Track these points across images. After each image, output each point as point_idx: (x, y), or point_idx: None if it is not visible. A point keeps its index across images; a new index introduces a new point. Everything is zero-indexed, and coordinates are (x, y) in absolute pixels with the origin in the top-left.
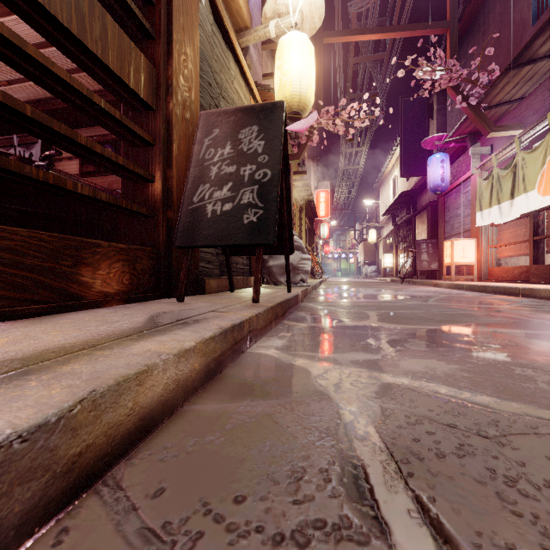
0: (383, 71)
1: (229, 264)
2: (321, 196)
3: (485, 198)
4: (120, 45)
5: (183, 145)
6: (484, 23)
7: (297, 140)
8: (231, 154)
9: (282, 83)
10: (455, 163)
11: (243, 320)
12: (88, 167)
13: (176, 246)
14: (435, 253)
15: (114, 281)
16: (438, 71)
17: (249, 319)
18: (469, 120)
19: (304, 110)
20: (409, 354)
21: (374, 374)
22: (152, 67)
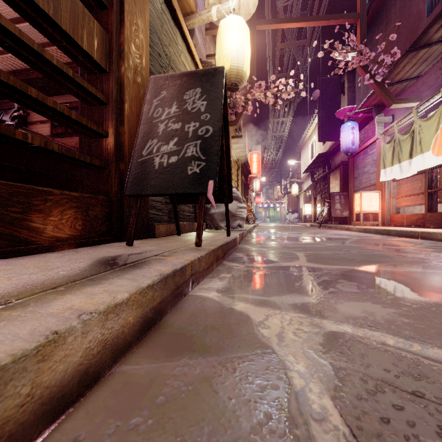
0: (304, 55)
1: (176, 211)
2: (254, 157)
3: (388, 158)
4: (73, 9)
5: (134, 106)
6: (386, 16)
7: (235, 109)
8: (177, 112)
9: (222, 59)
10: (362, 130)
11: (185, 264)
12: (57, 129)
13: (126, 194)
14: (346, 203)
15: (67, 226)
16: (350, 54)
17: (191, 263)
18: (375, 95)
19: (241, 82)
20: (343, 296)
21: (315, 320)
22: (105, 33)
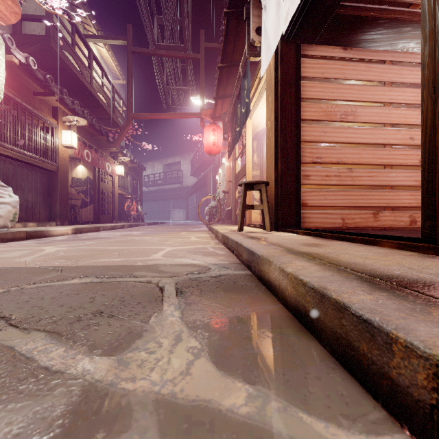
0: None
1: None
2: None
3: None
4: None
5: None
6: None
7: None
8: None
9: None
10: None
11: (389, 331)
12: None
13: None
14: None
15: None
16: None
17: None
18: None
19: None
20: None
21: (115, 373)
22: None
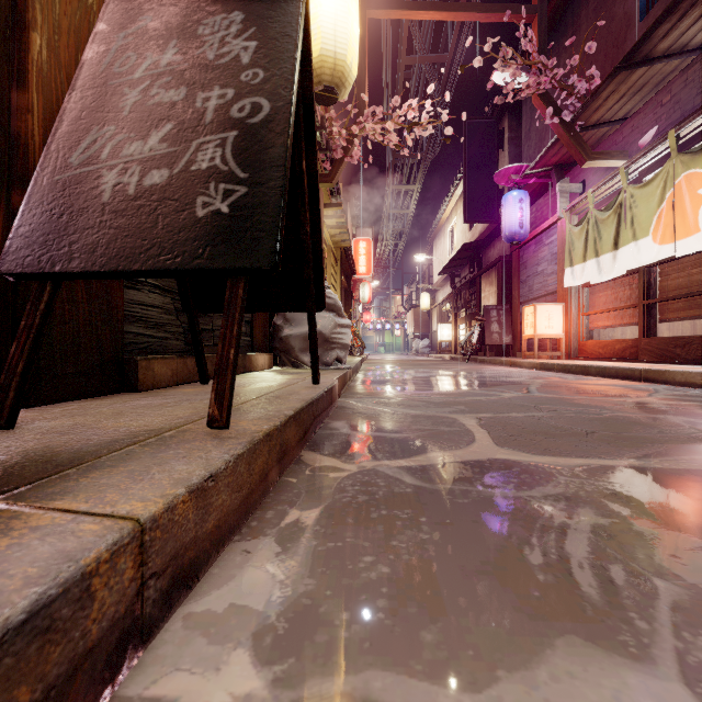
0: (443, 81)
1: (197, 329)
2: (361, 246)
3: (578, 250)
4: None
5: (69, 51)
6: (573, 22)
7: (330, 153)
8: (177, 64)
9: None
10: (533, 207)
11: (81, 567)
12: None
13: (4, 271)
14: (508, 322)
15: None
16: (519, 77)
17: (144, 530)
18: (558, 145)
19: (342, 86)
20: None
21: None
22: None
